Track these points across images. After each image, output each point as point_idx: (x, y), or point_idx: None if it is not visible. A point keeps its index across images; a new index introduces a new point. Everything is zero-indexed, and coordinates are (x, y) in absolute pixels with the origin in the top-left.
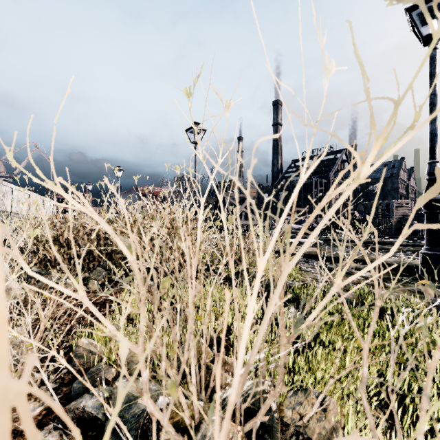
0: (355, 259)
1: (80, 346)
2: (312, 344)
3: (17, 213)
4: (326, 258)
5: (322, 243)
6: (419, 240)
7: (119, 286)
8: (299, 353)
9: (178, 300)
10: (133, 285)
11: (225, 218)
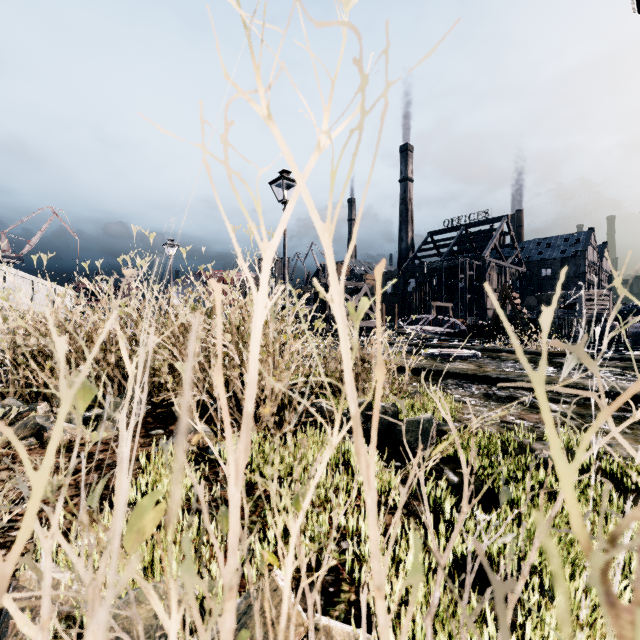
0: None
1: (23, 588)
2: (513, 572)
3: (13, 309)
4: (490, 379)
5: (479, 354)
6: (623, 351)
7: (151, 431)
8: (482, 586)
9: (174, 597)
10: (50, 517)
11: (341, 301)
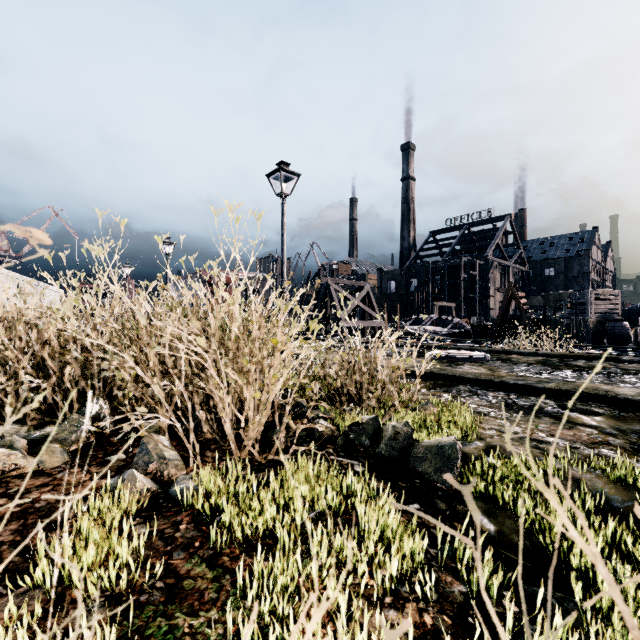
0: (563, 389)
1: None
2: None
3: None
4: (507, 386)
5: (489, 356)
6: (636, 352)
7: (110, 456)
8: None
9: None
10: None
11: None
